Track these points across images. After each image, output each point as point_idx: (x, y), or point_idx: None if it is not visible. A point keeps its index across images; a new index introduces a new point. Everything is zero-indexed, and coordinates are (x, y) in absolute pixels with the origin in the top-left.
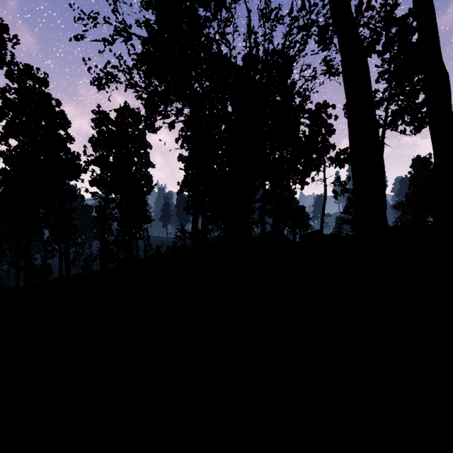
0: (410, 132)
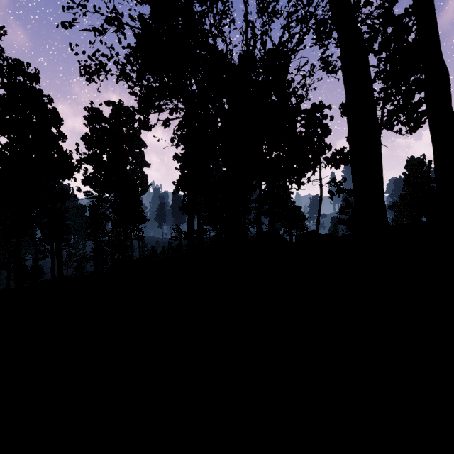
0: (406, 131)
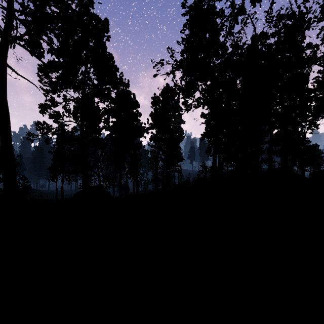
0: None
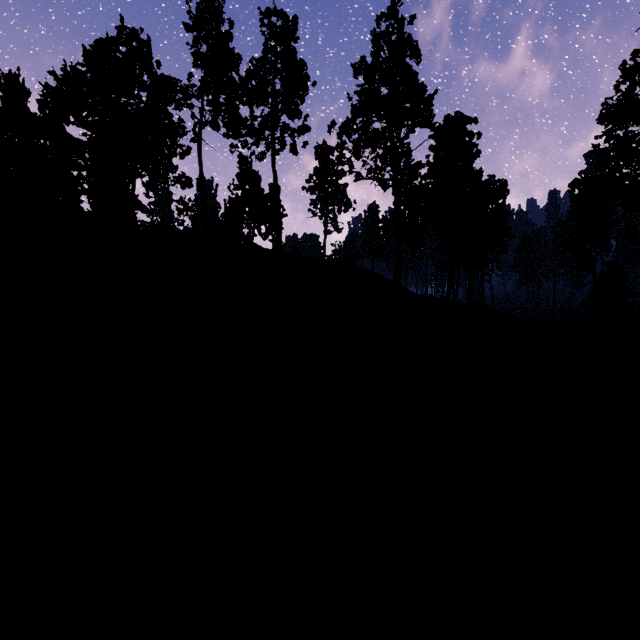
0: None
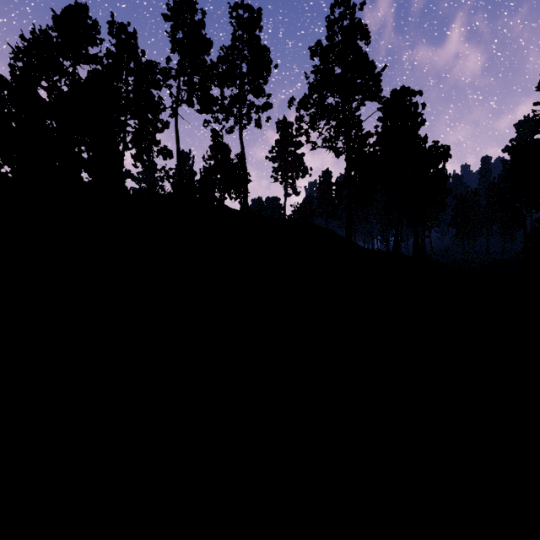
0: None
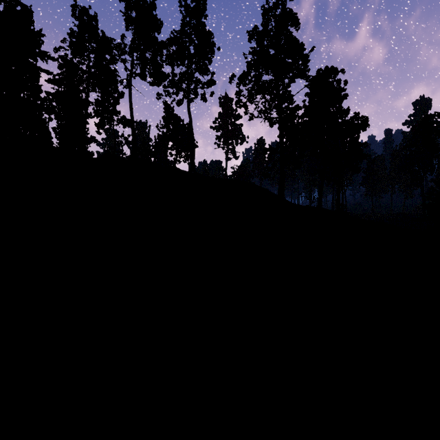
0: None
